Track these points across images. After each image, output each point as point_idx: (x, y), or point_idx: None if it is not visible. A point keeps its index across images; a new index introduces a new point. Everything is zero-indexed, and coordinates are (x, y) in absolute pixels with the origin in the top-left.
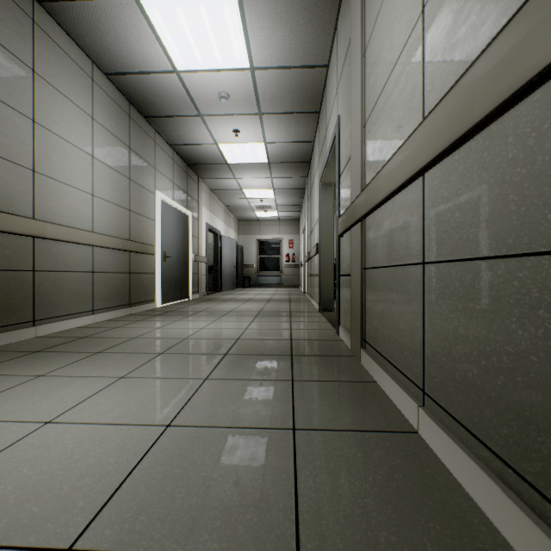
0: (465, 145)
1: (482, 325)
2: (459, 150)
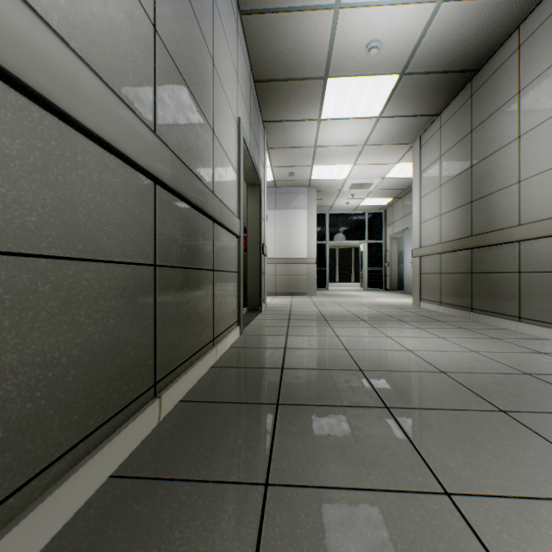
0: (21, 96)
1: (51, 332)
2: (7, 86)
